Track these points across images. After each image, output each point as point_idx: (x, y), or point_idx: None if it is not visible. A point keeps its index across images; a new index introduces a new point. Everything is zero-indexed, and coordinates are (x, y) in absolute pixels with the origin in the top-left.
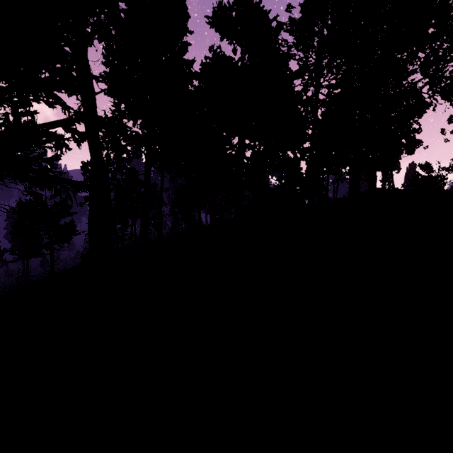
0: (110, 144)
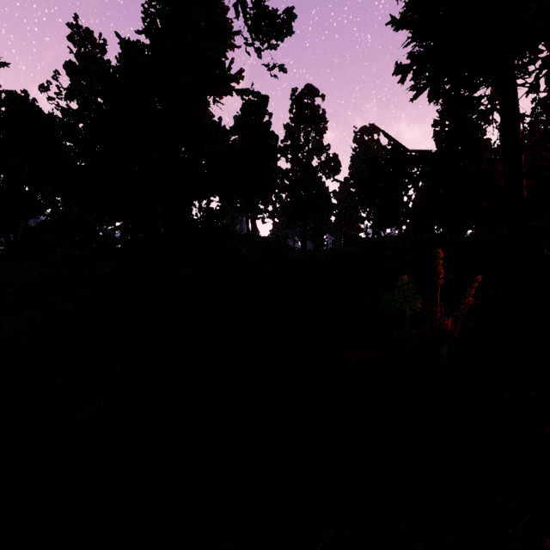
0: None
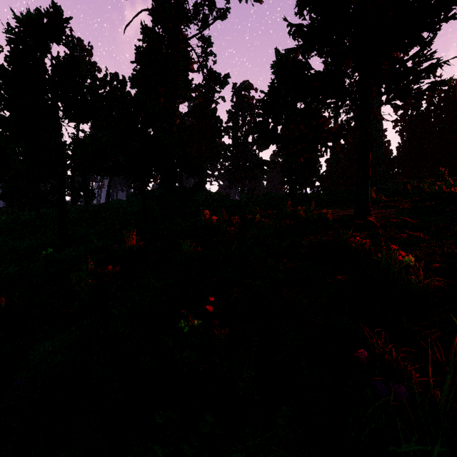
0: None
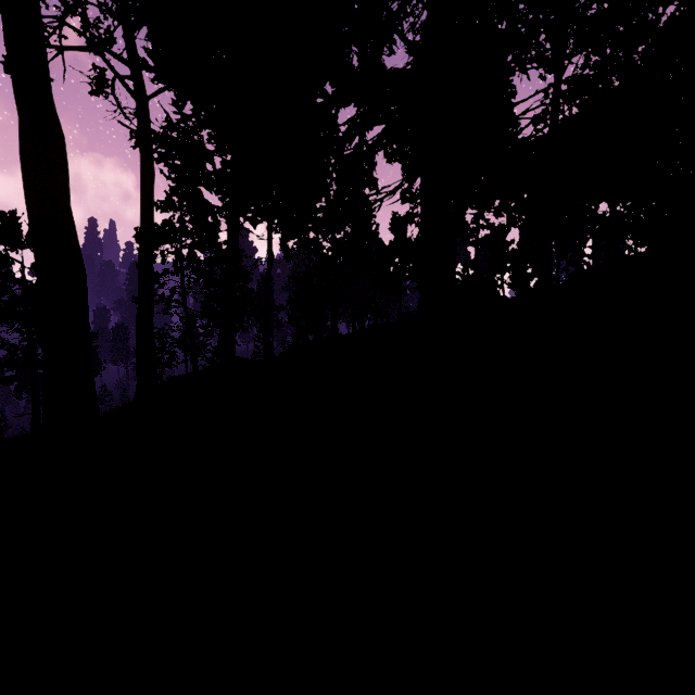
0: (184, 198)
